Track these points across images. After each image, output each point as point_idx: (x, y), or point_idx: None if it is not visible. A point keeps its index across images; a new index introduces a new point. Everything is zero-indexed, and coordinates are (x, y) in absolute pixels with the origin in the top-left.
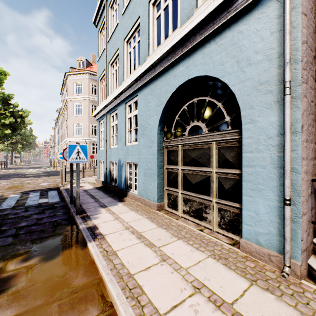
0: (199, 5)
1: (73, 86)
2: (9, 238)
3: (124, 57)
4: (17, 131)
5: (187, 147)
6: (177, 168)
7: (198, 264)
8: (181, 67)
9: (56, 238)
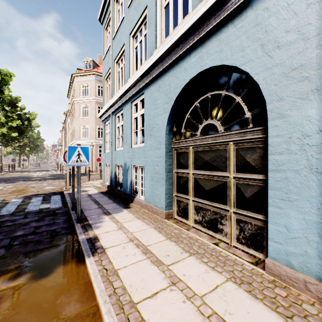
0: None
1: (79, 87)
2: (1, 250)
3: (130, 53)
4: (24, 133)
5: (199, 148)
6: (188, 172)
7: (216, 290)
8: (193, 58)
9: (52, 250)
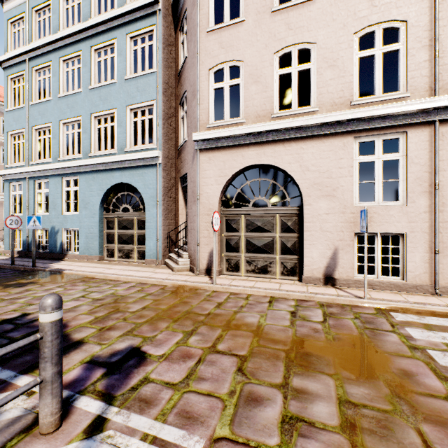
0: (128, 146)
1: None
2: None
3: (60, 135)
4: None
5: (121, 219)
6: (115, 231)
7: (126, 268)
8: (118, 174)
9: (33, 275)
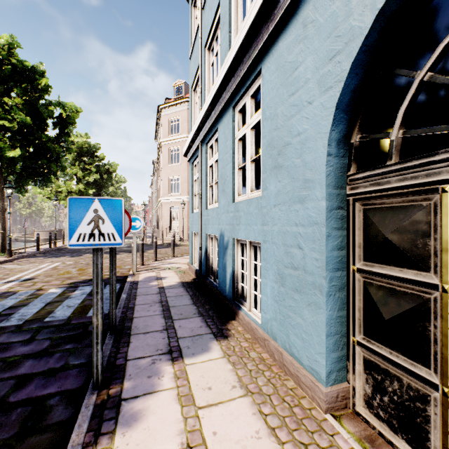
0: None
1: (167, 123)
2: None
3: (231, 8)
4: (104, 190)
5: None
6: (429, 281)
7: None
8: None
9: None
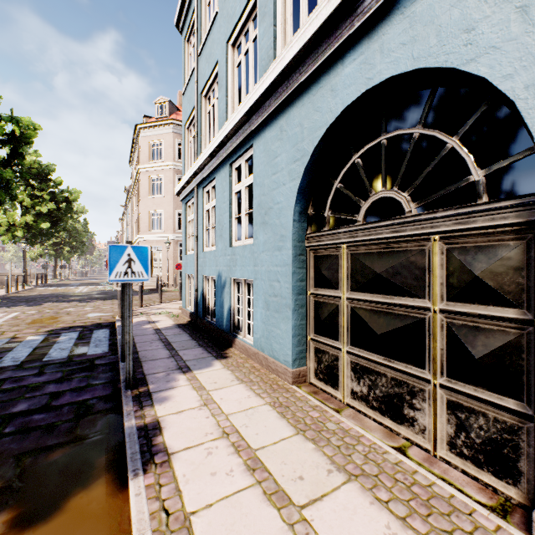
0: None
1: (148, 146)
2: None
3: (228, 75)
4: (61, 224)
5: (362, 249)
6: (339, 295)
7: None
8: (350, 66)
9: (69, 451)
